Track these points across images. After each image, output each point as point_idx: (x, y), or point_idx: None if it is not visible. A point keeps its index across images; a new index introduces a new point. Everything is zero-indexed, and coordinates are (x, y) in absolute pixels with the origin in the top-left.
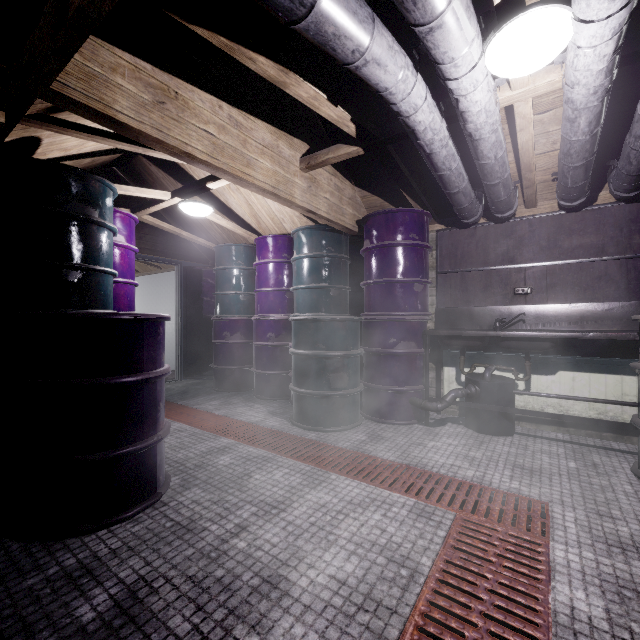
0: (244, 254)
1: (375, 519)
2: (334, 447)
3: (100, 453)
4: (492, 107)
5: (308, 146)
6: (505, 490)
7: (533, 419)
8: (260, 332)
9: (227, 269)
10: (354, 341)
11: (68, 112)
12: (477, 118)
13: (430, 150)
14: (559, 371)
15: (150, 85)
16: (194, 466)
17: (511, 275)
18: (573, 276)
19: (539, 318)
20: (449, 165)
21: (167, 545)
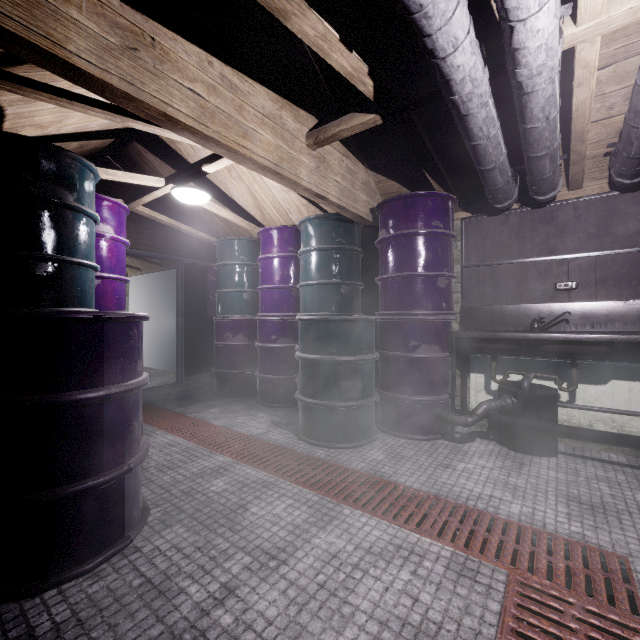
0: (247, 249)
1: (403, 579)
2: (346, 469)
3: (48, 491)
4: (555, 42)
5: (316, 120)
6: (565, 535)
7: (578, 435)
8: (264, 333)
9: (229, 265)
10: (369, 344)
11: (24, 67)
12: (534, 58)
13: (466, 110)
14: (612, 380)
15: (117, 25)
16: (181, 493)
17: (551, 268)
18: (629, 268)
19: (586, 318)
20: (487, 131)
21: (128, 618)
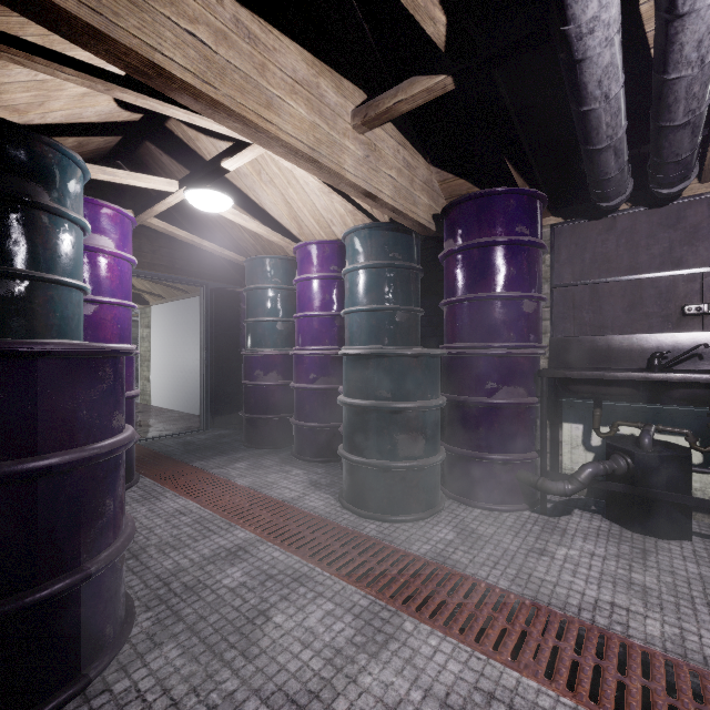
0: (282, 269)
1: None
2: (405, 554)
3: None
4: None
5: (365, 95)
6: None
7: None
8: (301, 371)
9: (260, 289)
10: (433, 386)
11: None
12: None
13: (582, 51)
14: None
15: None
16: (182, 588)
17: (677, 286)
18: None
19: None
20: (607, 88)
21: None
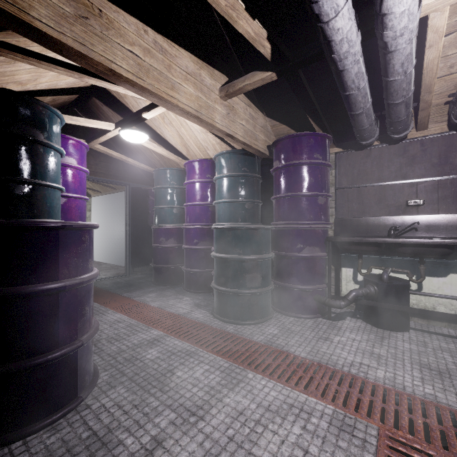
0: (176, 176)
1: (295, 434)
2: (250, 341)
3: (15, 363)
4: (415, 9)
5: (227, 78)
6: (421, 396)
7: (424, 315)
8: (188, 238)
9: (163, 188)
10: (266, 246)
11: (2, 34)
12: (398, 22)
13: (343, 66)
14: (450, 274)
15: None
16: (124, 360)
17: (404, 189)
18: None
19: (431, 226)
20: (358, 84)
21: None
